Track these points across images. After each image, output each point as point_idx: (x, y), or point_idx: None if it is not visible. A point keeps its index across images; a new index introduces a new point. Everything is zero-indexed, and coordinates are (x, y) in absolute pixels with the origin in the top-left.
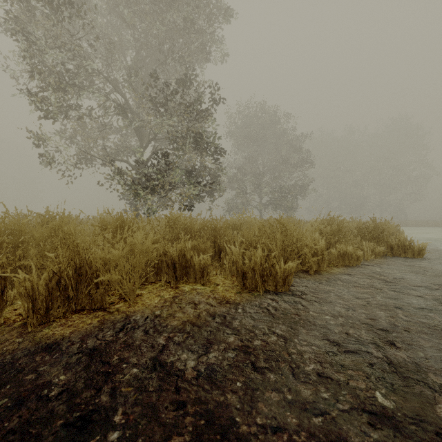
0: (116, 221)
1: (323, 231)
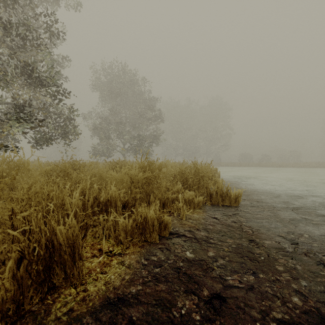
0: None
1: (134, 180)
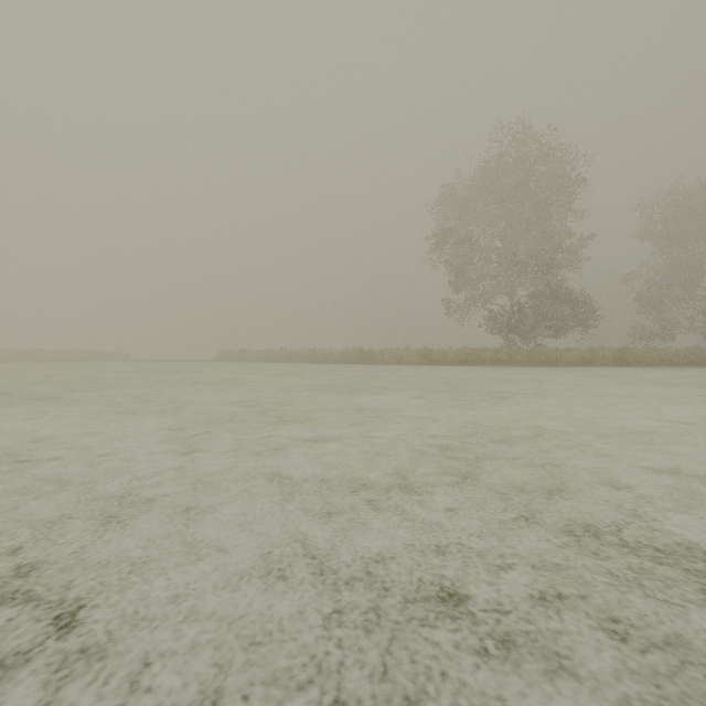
0: (484, 349)
1: (581, 353)
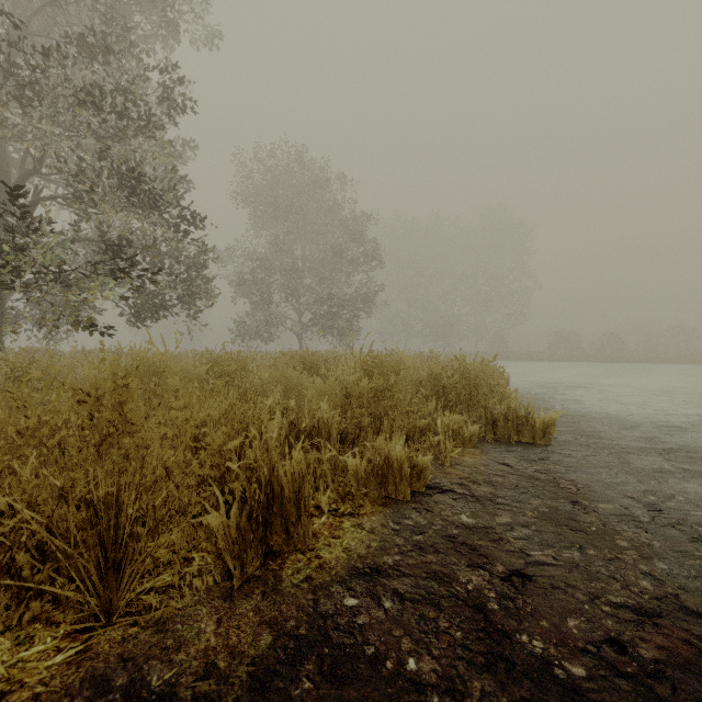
0: None
1: (352, 392)
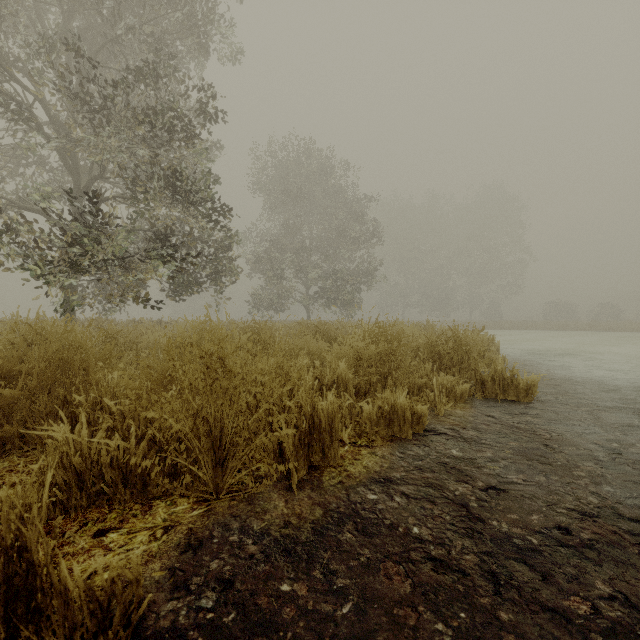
0: None
1: (363, 355)
